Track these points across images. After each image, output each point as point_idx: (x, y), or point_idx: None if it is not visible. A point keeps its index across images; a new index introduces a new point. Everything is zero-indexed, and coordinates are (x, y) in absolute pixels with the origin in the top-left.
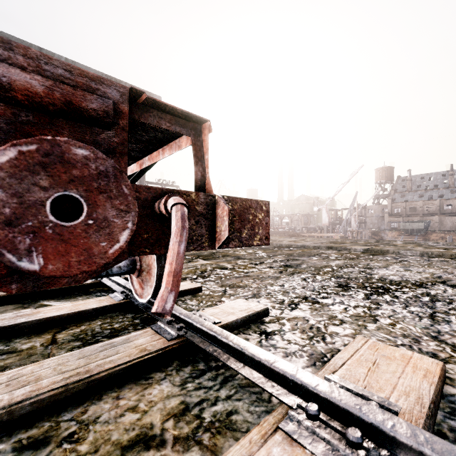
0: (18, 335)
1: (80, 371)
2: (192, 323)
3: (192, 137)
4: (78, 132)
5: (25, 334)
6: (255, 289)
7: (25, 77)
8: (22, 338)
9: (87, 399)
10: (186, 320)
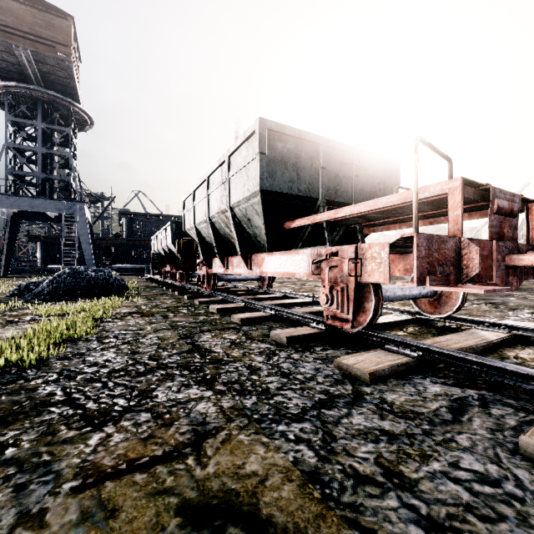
0: (379, 330)
1: (482, 339)
2: (513, 326)
3: (525, 212)
4: (509, 221)
5: (383, 330)
6: (496, 318)
7: (504, 203)
8: (387, 331)
9: (495, 350)
10: (503, 324)
